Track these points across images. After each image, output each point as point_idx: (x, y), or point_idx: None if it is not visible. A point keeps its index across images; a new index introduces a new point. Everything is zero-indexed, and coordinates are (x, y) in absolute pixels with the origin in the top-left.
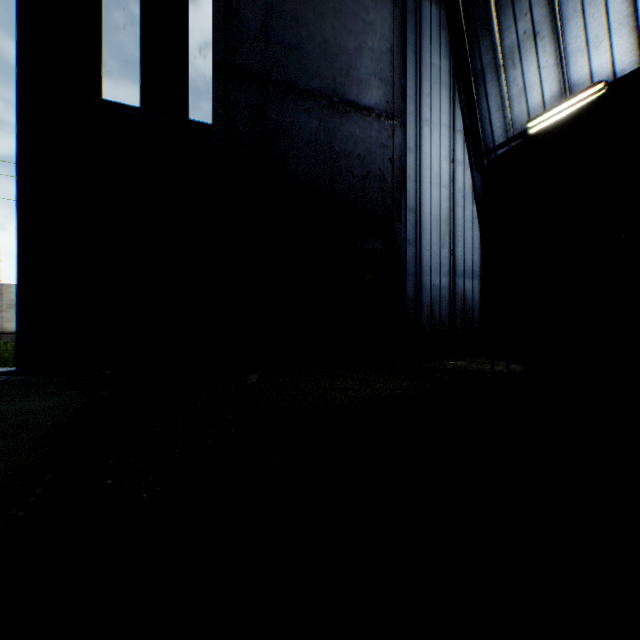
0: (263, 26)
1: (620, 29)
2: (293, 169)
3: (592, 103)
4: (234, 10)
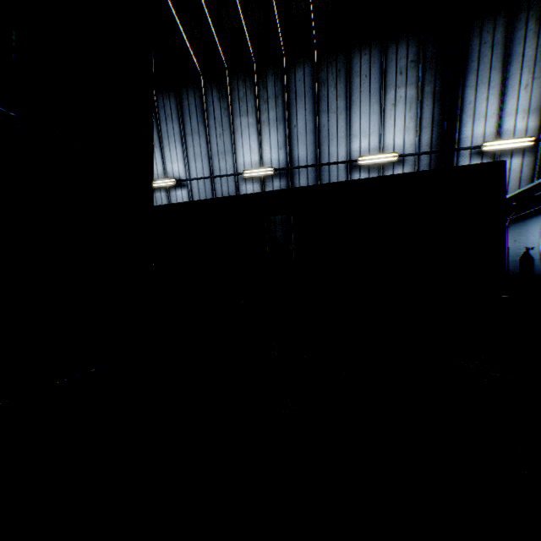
0: None
1: (181, 161)
2: None
3: None
4: None
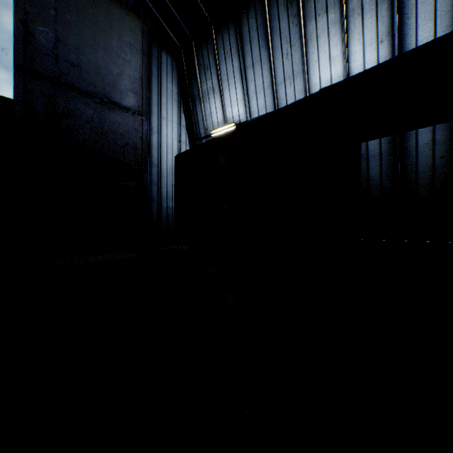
0: (54, 48)
1: (241, 102)
2: (76, 136)
3: (201, 145)
4: (32, 34)
